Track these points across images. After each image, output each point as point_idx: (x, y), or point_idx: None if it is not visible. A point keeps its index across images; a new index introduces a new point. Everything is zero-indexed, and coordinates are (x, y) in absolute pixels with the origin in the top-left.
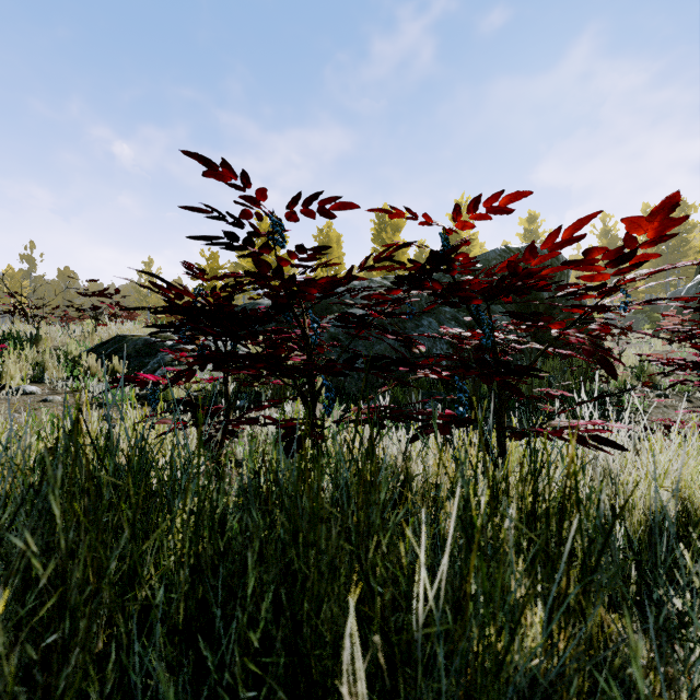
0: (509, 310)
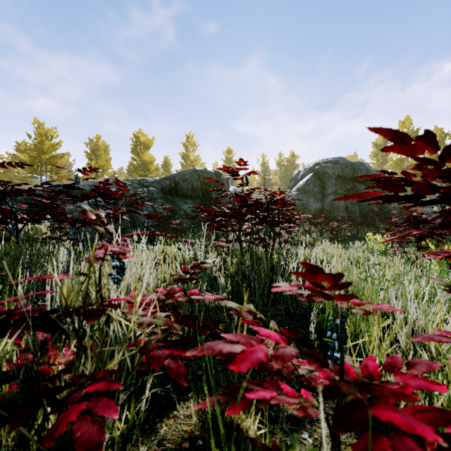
0: (195, 202)
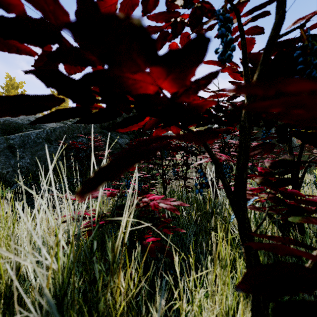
0: (131, 137)
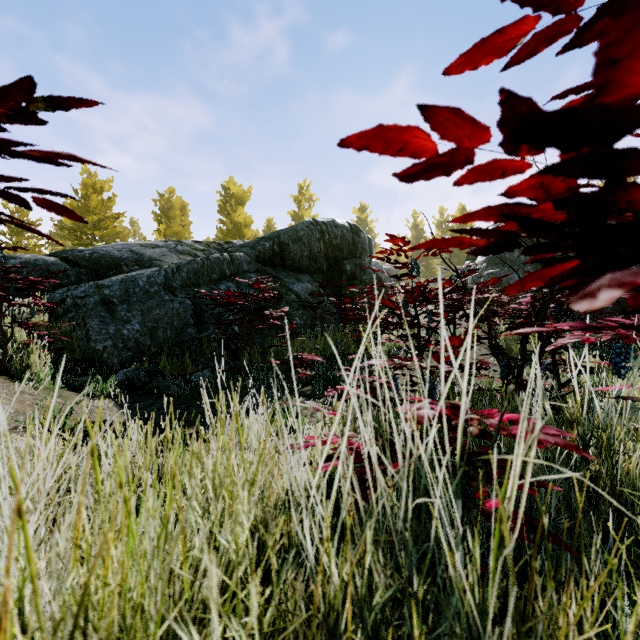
0: (316, 279)
